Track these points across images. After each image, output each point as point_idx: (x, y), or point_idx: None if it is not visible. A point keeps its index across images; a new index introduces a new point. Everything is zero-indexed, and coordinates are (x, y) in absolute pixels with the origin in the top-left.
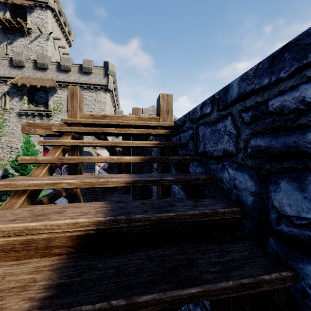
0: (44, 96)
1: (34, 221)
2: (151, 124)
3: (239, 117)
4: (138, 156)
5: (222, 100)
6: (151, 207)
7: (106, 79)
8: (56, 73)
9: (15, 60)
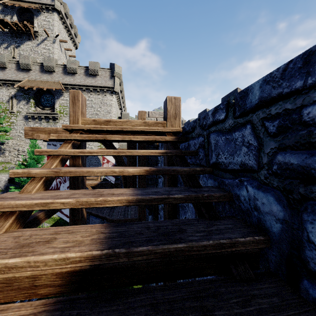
0: (51, 99)
1: (16, 257)
2: (157, 129)
3: (262, 126)
4: (143, 168)
5: (240, 106)
6: (156, 234)
7: (112, 81)
8: (62, 75)
9: (22, 63)
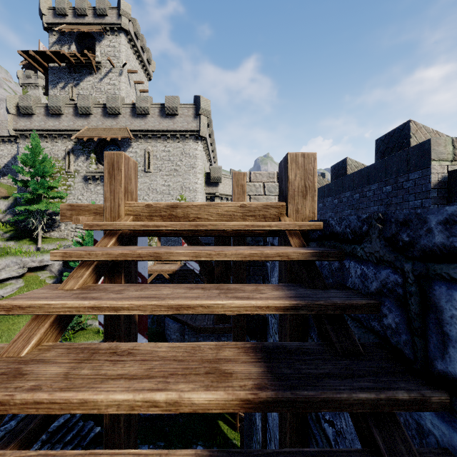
0: None
1: None
2: (269, 226)
3: None
4: (235, 392)
5: None
6: None
7: (197, 122)
8: (130, 119)
9: (80, 107)
